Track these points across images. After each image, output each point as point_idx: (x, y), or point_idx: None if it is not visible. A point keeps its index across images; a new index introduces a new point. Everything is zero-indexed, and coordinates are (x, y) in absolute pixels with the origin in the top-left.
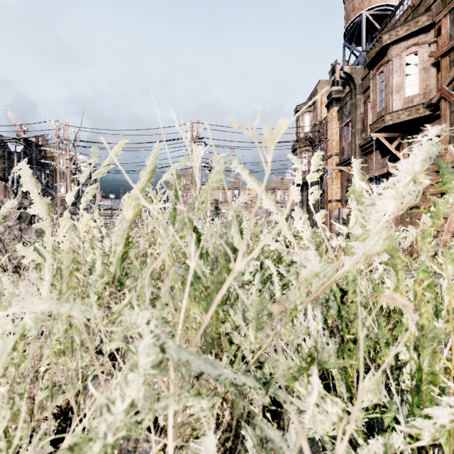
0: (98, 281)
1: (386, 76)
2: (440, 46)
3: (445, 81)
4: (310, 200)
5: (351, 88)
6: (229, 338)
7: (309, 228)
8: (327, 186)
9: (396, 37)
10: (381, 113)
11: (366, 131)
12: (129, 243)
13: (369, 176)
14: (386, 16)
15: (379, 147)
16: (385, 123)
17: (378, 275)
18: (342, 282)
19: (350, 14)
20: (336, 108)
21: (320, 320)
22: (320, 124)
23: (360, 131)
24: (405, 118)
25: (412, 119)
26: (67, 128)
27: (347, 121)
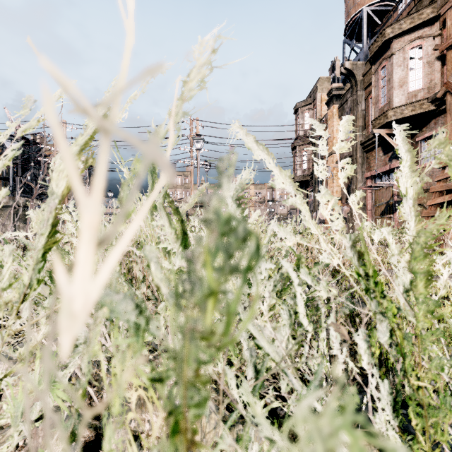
0: (2, 300)
1: (389, 71)
2: (446, 39)
3: (450, 74)
4: (340, 177)
5: (352, 84)
6: (228, 357)
7: (341, 216)
8: (327, 184)
9: (399, 30)
10: (383, 108)
11: (367, 128)
12: (55, 233)
13: (370, 174)
14: (388, 12)
15: (381, 144)
16: (388, 118)
17: (443, 283)
18: (393, 293)
19: (351, 10)
20: (337, 105)
21: (364, 351)
22: (320, 121)
23: (361, 128)
24: (409, 113)
25: (416, 114)
26: (65, 126)
27: None
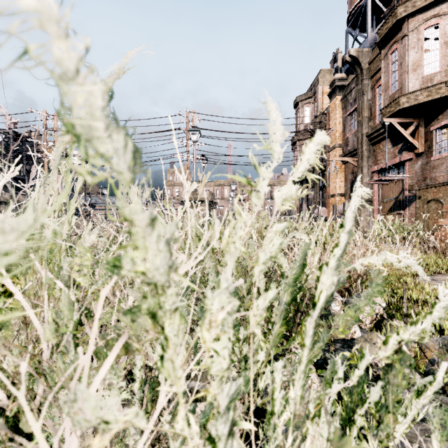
0: None
1: (400, 54)
2: None
3: None
4: None
5: (357, 73)
6: None
7: None
8: (329, 179)
9: (413, 8)
10: (394, 95)
11: (374, 119)
12: None
13: (377, 168)
14: None
15: (390, 135)
16: (400, 105)
17: None
18: None
19: None
20: (340, 97)
21: None
22: (322, 114)
23: (367, 119)
24: (424, 99)
25: (432, 100)
26: (55, 119)
27: (352, 110)
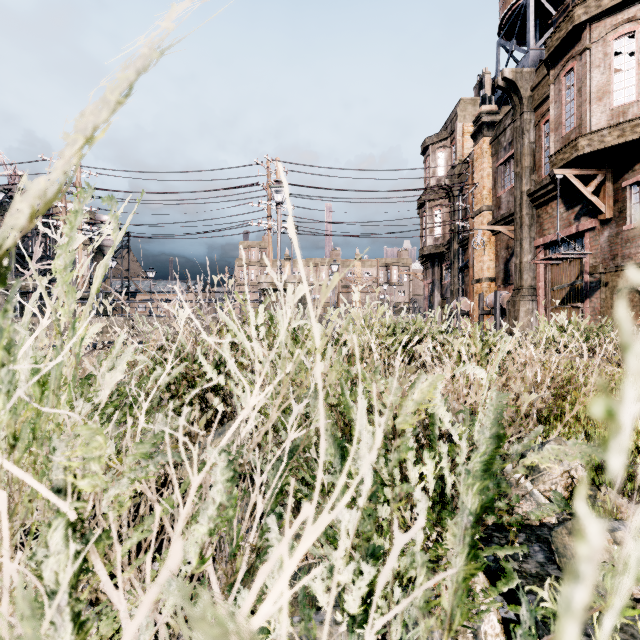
0: None
1: (578, 76)
2: None
3: None
4: None
5: (514, 103)
6: None
7: None
8: (473, 257)
9: (597, 9)
10: (569, 136)
11: (539, 170)
12: None
13: (544, 241)
14: None
15: (562, 193)
16: (578, 150)
17: None
18: None
19: None
20: (488, 138)
21: None
22: (463, 163)
23: (529, 170)
24: (613, 141)
25: (625, 143)
26: (78, 170)
27: (506, 157)
